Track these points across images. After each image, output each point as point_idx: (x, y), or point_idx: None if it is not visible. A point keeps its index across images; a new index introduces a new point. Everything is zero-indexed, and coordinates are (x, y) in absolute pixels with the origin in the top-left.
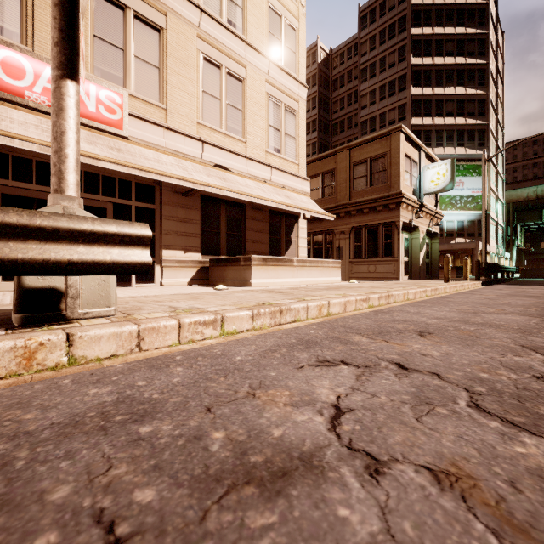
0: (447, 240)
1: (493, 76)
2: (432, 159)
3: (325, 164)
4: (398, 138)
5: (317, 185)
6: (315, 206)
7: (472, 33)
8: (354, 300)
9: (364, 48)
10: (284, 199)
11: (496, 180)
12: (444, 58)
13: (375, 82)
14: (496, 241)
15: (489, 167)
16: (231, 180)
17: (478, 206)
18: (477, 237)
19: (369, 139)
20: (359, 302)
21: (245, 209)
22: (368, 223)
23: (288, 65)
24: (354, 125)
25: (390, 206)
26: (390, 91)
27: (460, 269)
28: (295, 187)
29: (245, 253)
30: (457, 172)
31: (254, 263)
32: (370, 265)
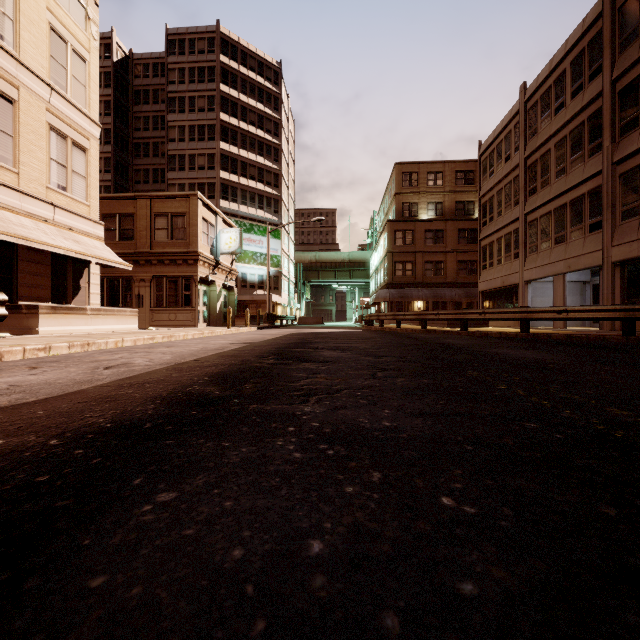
0: (251, 291)
1: (285, 157)
2: (228, 223)
3: (122, 205)
4: (196, 203)
5: (113, 226)
6: (111, 253)
7: (269, 114)
8: (142, 338)
9: (172, 76)
10: (73, 244)
11: (289, 243)
12: (248, 125)
13: (184, 119)
14: (289, 294)
15: (281, 233)
16: (1, 218)
17: (274, 263)
18: (273, 290)
19: (170, 196)
20: (147, 340)
21: (17, 249)
22: (169, 274)
23: (77, 98)
24: (162, 154)
25: (189, 261)
26: (200, 135)
27: (255, 318)
28: (86, 230)
29: (17, 299)
30: (258, 232)
31: (42, 312)
32: (171, 314)
